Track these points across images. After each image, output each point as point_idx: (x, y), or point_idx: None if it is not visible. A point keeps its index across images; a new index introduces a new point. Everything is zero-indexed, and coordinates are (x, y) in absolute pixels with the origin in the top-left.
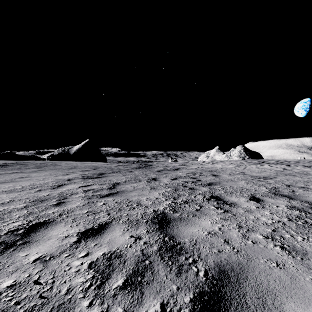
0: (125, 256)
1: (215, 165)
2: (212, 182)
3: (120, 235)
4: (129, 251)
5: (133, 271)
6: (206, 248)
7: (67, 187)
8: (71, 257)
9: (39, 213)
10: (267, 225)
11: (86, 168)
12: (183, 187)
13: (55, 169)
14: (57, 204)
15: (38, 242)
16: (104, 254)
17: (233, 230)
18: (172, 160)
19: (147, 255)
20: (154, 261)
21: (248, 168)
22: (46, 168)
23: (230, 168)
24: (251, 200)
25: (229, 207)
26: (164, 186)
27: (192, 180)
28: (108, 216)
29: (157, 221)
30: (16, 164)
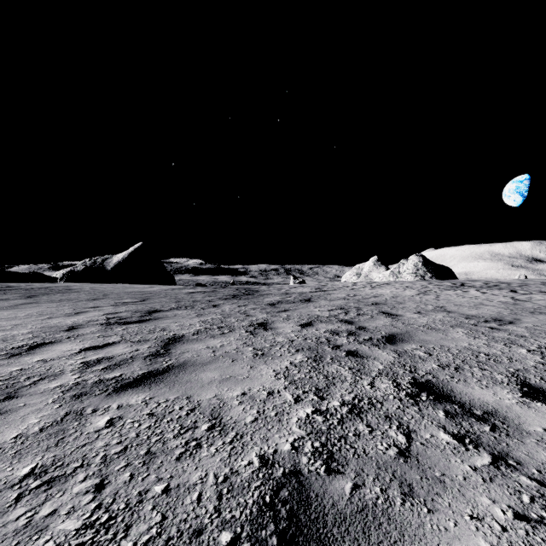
0: None
1: (379, 292)
2: (393, 333)
3: None
4: None
5: None
6: None
7: (48, 351)
8: None
9: None
10: None
11: (126, 298)
12: (331, 349)
13: (62, 300)
14: None
15: None
16: None
17: None
18: (295, 280)
19: None
20: None
21: (445, 298)
22: (43, 298)
23: (411, 298)
24: (530, 397)
25: (497, 437)
26: (287, 346)
27: (347, 327)
28: (94, 501)
29: (276, 538)
30: None
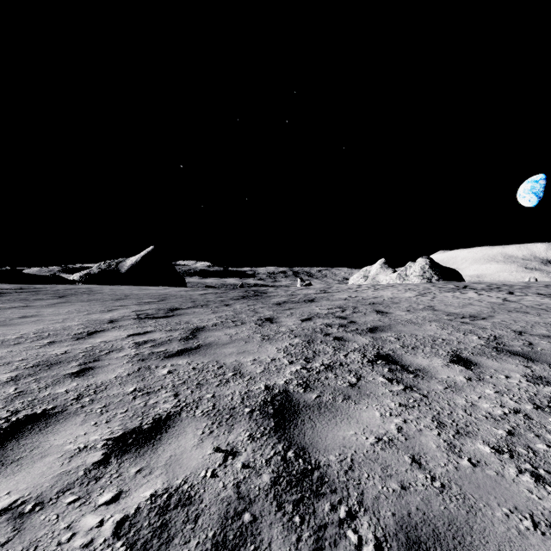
0: (200, 500)
1: (380, 294)
2: (376, 326)
3: (193, 446)
4: (210, 487)
5: (213, 544)
6: (375, 478)
7: (104, 336)
8: (81, 505)
9: (38, 394)
10: (494, 420)
11: (146, 298)
12: (322, 336)
13: (90, 300)
14: (78, 374)
15: (18, 464)
16: (154, 496)
17: (427, 432)
18: (302, 283)
19: (248, 499)
20: (263, 515)
21: (440, 299)
22: (73, 298)
23: (408, 299)
24: (454, 362)
25: (414, 380)
26: (288, 334)
27: (340, 321)
28: (175, 399)
29: (272, 410)
30: (19, 291)
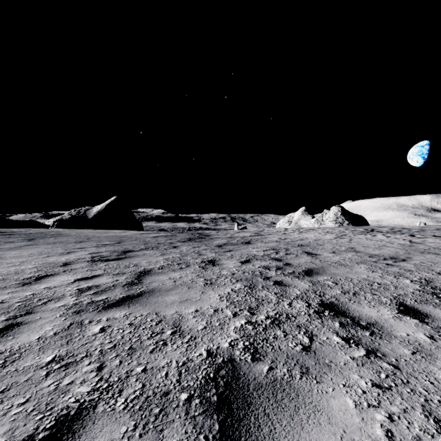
0: None
1: (305, 236)
2: (311, 268)
3: None
4: None
5: None
6: None
7: (51, 281)
8: None
9: None
10: None
11: (105, 241)
12: (263, 280)
13: (55, 243)
14: None
15: None
16: None
17: None
18: (239, 226)
19: None
20: None
21: (356, 241)
22: (40, 241)
23: (330, 241)
24: (403, 313)
25: (373, 339)
26: (229, 278)
27: (276, 263)
28: (97, 376)
29: (216, 397)
30: None
